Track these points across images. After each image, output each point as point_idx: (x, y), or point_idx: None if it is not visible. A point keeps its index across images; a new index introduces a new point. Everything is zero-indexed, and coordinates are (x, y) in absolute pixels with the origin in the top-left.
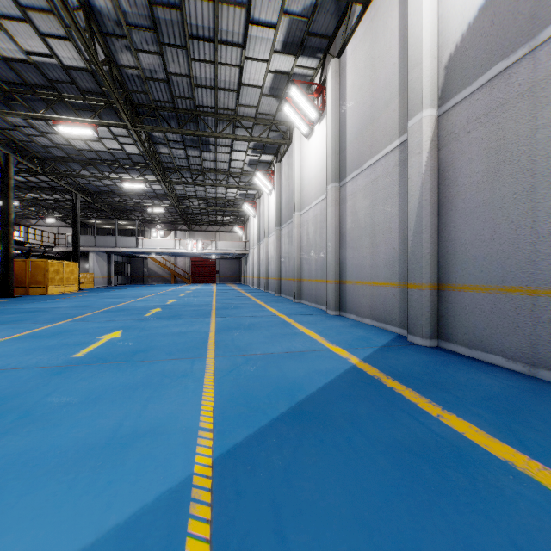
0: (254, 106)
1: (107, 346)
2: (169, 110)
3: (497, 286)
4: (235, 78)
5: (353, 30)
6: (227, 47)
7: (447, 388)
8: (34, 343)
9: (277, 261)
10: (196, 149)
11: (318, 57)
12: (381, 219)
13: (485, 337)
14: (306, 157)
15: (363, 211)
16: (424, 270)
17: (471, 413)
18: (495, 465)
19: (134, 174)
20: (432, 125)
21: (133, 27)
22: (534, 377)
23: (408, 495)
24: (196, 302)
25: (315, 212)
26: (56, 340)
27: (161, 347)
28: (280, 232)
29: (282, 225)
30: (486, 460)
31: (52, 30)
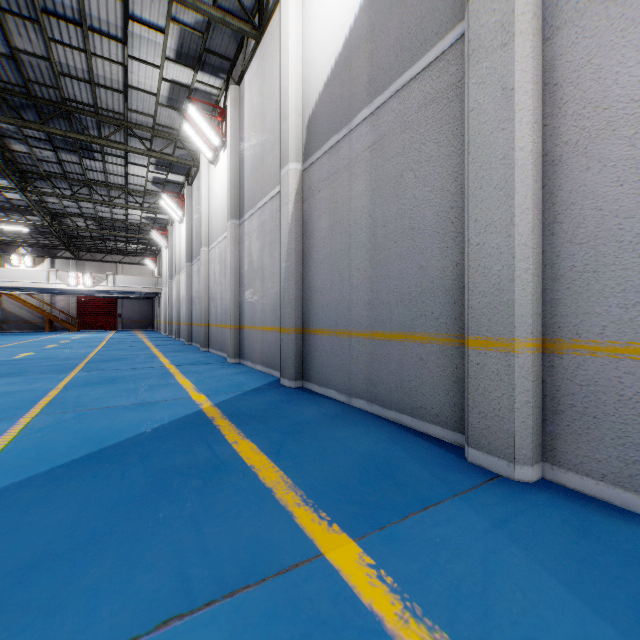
0: (150, 115)
1: None
2: (21, 96)
3: (333, 329)
4: (119, 77)
5: (249, 61)
6: (102, 38)
7: (267, 420)
8: None
9: (187, 303)
10: (73, 153)
11: (222, 77)
12: (268, 263)
13: (328, 375)
14: (213, 185)
15: (256, 253)
16: (291, 315)
17: (265, 437)
18: (239, 470)
19: None
20: (297, 178)
21: None
22: (350, 405)
23: (139, 501)
24: (65, 355)
25: (221, 249)
26: None
27: None
28: (191, 268)
29: (193, 260)
30: (236, 467)
31: None
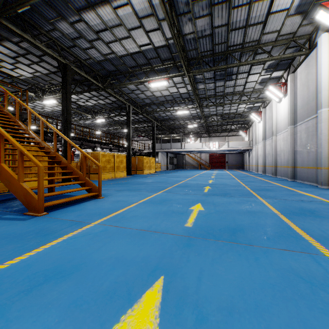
0: (276, 30)
1: (202, 218)
2: (209, 56)
3: None
4: (264, 11)
5: None
6: None
7: None
8: (155, 208)
9: (291, 153)
10: (222, 80)
11: None
12: None
13: None
14: None
15: None
16: None
17: None
18: None
19: (182, 106)
20: None
21: (196, 1)
22: None
23: None
24: (229, 183)
25: None
26: (165, 207)
27: (250, 227)
28: (293, 129)
29: (297, 123)
30: None
31: (152, 26)
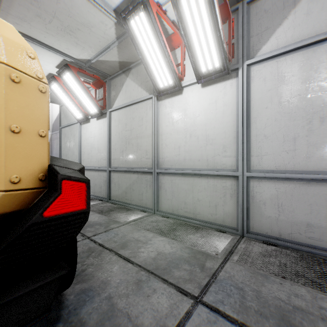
0: None
1: None
2: None
3: None
4: None
5: None
6: None
7: None
8: None
9: None
10: None
11: None
12: None
13: None
14: None
15: None
16: None
17: None
18: None
19: None
20: (50, 136)
21: None
22: None
23: None
24: None
25: None
26: None
27: None
28: None
29: None
30: None
31: None
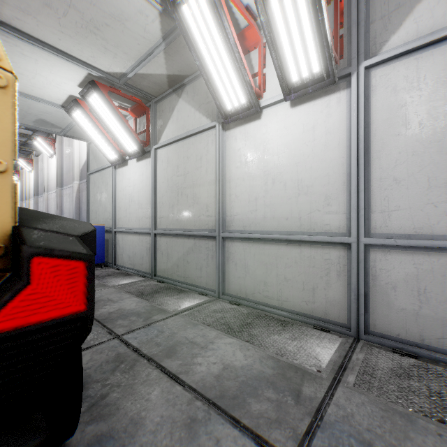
0: None
1: None
2: None
3: None
4: None
5: None
6: None
7: None
8: None
9: None
10: None
11: None
12: (71, 207)
13: None
14: (50, 166)
15: (68, 203)
16: None
17: None
18: None
19: None
20: (78, 186)
21: None
22: None
23: None
24: None
25: (54, 196)
26: None
27: None
28: (37, 199)
29: (39, 195)
30: None
31: None
